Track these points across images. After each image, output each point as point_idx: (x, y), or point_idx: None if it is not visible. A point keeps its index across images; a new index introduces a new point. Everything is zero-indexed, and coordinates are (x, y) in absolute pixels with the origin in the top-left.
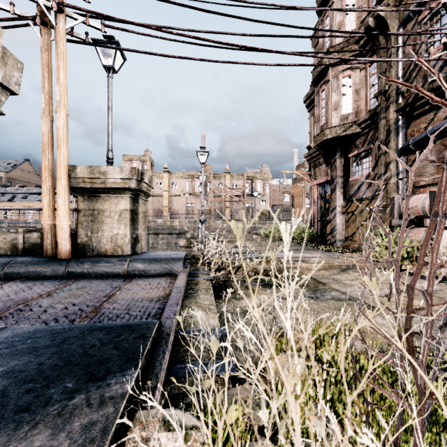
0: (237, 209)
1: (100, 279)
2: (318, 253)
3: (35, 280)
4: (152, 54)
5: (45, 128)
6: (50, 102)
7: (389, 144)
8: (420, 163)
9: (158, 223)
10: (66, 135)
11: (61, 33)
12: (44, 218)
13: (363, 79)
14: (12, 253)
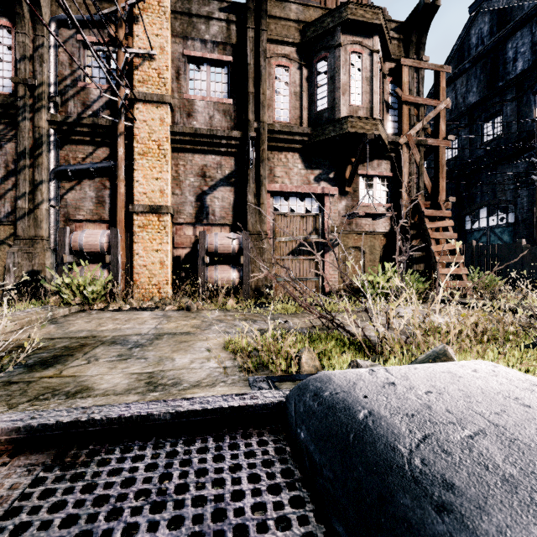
0: None
1: None
2: None
3: None
4: None
5: None
6: None
7: (40, 159)
8: (77, 194)
9: None
10: None
11: None
12: None
13: None
14: None
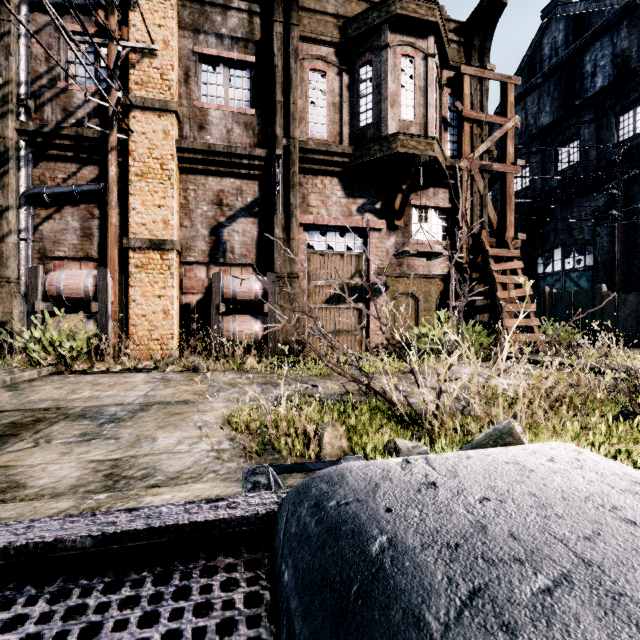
0: None
1: None
2: None
3: None
4: None
5: None
6: None
7: (6, 178)
8: (56, 225)
9: None
10: None
11: None
12: None
13: None
14: None
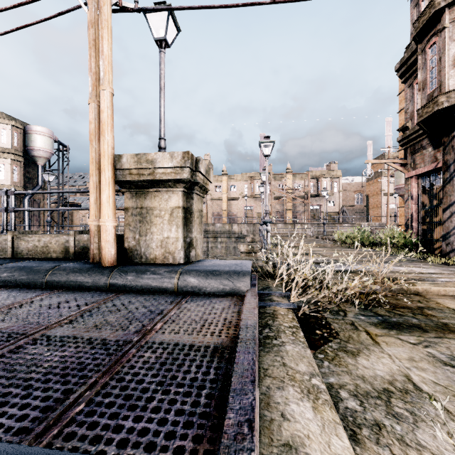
0: (300, 212)
1: (143, 295)
2: (434, 268)
3: (73, 292)
4: (209, 7)
5: (92, 114)
6: (97, 84)
7: None
8: None
9: (217, 227)
10: (110, 118)
11: None
12: (90, 219)
13: None
14: (65, 256)
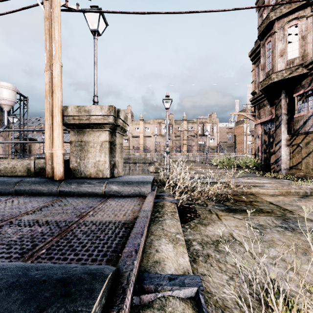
0: (192, 146)
1: (82, 197)
2: (267, 180)
3: (34, 196)
4: (126, 12)
5: (47, 78)
6: (51, 59)
7: None
8: None
9: (136, 156)
10: (59, 82)
11: (56, 1)
12: (46, 148)
13: (310, 26)
14: (27, 174)
